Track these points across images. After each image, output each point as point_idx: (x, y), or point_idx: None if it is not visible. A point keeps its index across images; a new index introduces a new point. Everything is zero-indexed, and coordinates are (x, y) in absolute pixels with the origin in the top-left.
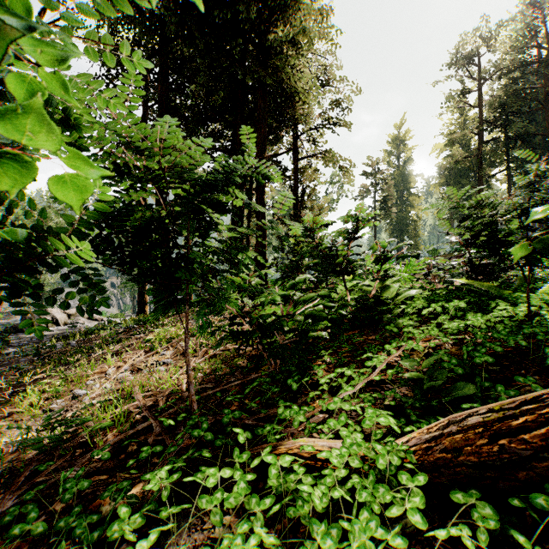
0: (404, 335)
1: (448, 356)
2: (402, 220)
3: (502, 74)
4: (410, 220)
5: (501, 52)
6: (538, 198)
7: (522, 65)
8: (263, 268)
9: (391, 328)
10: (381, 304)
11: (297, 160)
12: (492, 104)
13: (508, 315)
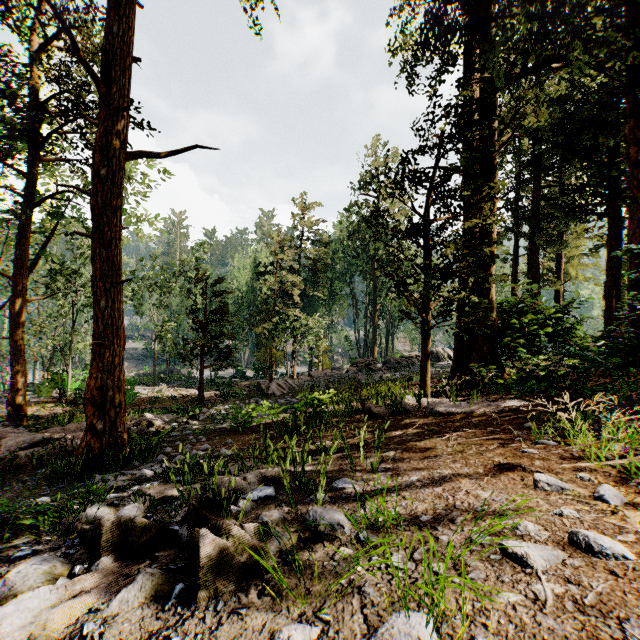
0: None
1: None
2: None
3: None
4: None
5: None
6: None
7: None
8: None
9: None
10: None
11: None
12: None
13: None
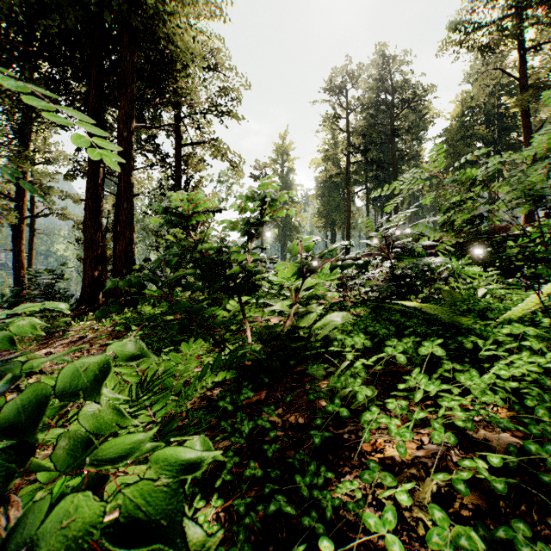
0: (362, 425)
1: (534, 550)
2: (286, 225)
3: (363, 108)
4: (293, 226)
5: (363, 89)
6: (545, 182)
7: (377, 104)
8: (130, 271)
9: (337, 408)
10: (298, 339)
11: (180, 146)
12: (357, 131)
13: (520, 373)
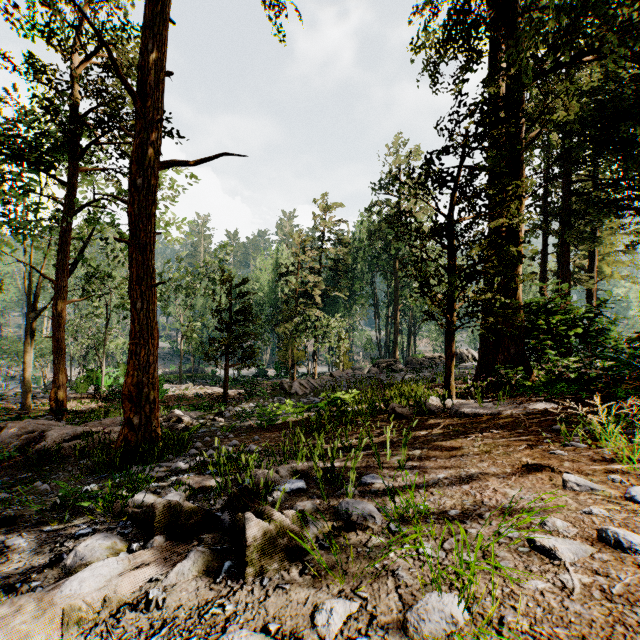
0: None
1: None
2: None
3: None
4: None
5: None
6: None
7: None
8: None
9: None
10: None
11: None
12: None
13: None
